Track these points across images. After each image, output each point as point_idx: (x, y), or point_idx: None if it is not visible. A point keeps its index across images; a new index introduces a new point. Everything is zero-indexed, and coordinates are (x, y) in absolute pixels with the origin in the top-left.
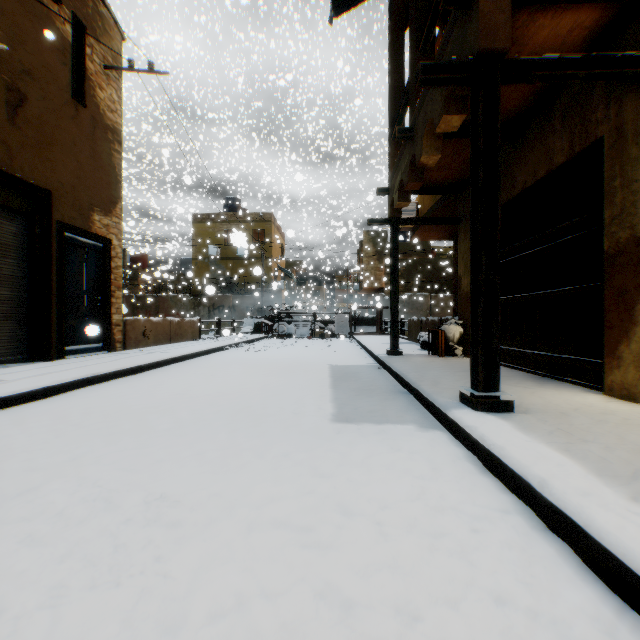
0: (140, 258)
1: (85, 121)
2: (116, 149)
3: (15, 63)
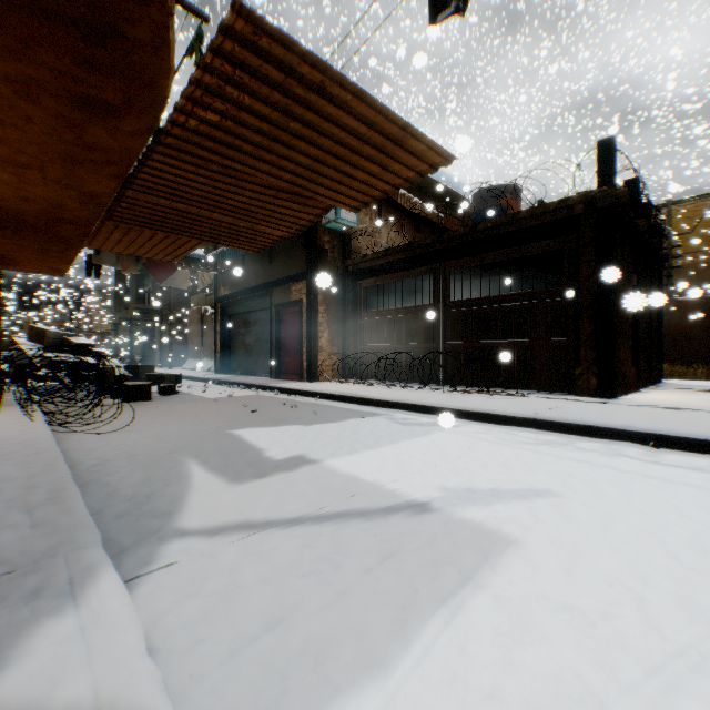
0: None
1: None
2: None
3: None
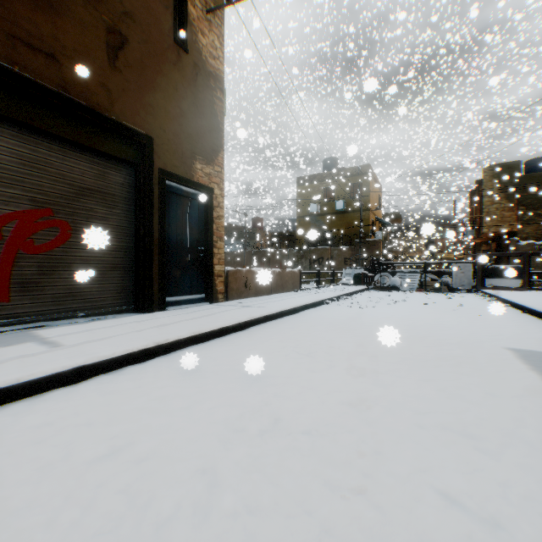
0: (258, 222)
1: (186, 67)
2: (217, 97)
3: (114, 5)
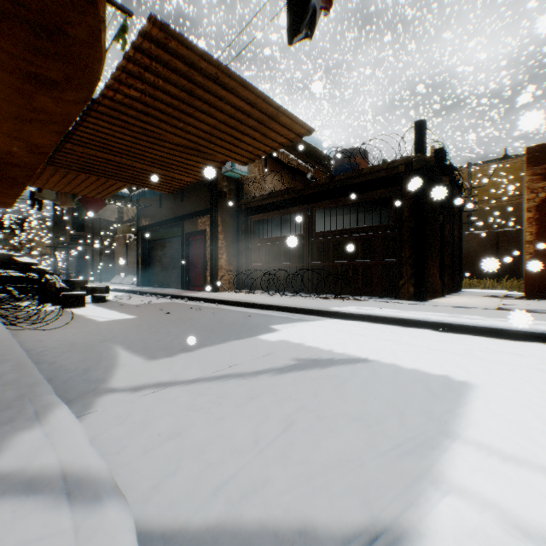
0: None
1: None
2: None
3: None
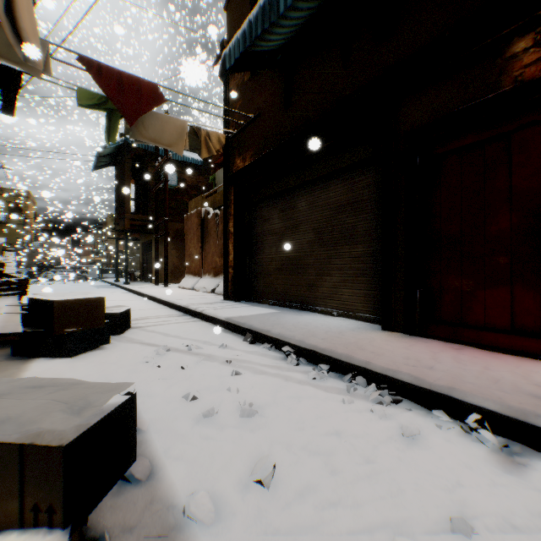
0: None
1: None
2: None
3: None
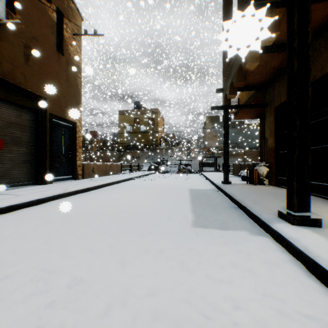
0: (94, 133)
1: (63, 62)
2: (78, 76)
3: (28, 33)
